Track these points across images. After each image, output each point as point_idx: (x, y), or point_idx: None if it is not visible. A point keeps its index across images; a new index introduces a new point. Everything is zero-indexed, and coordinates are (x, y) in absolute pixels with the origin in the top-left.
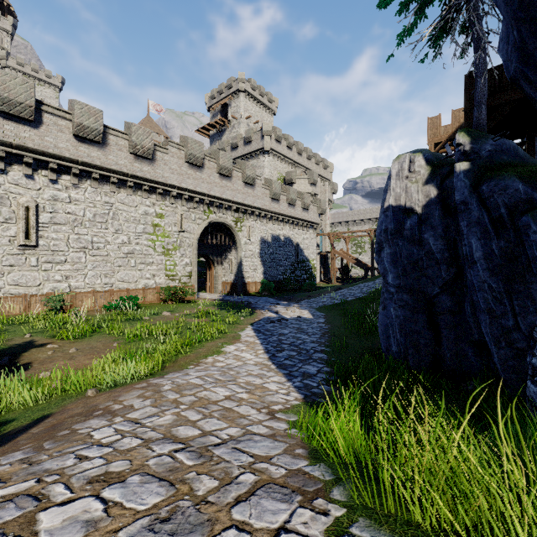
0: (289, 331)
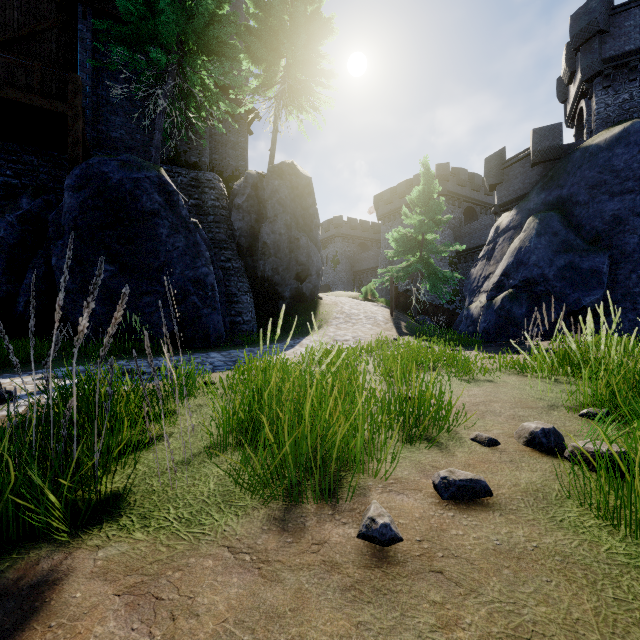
0: (208, 359)
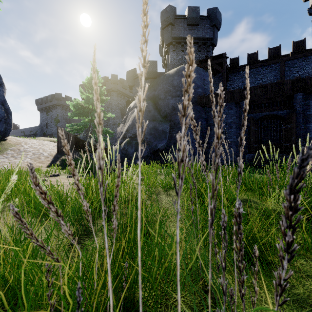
0: None
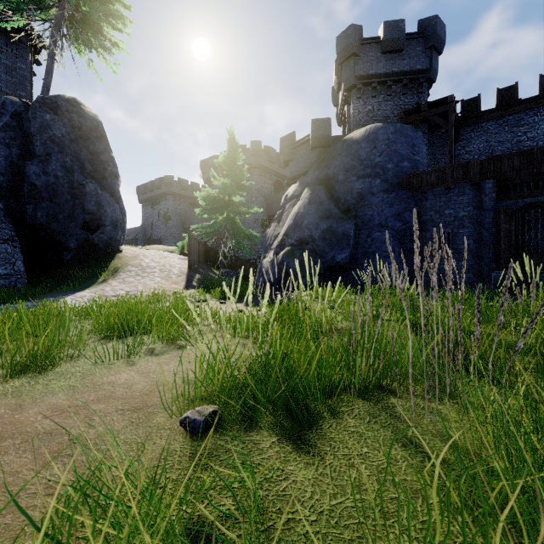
0: None
